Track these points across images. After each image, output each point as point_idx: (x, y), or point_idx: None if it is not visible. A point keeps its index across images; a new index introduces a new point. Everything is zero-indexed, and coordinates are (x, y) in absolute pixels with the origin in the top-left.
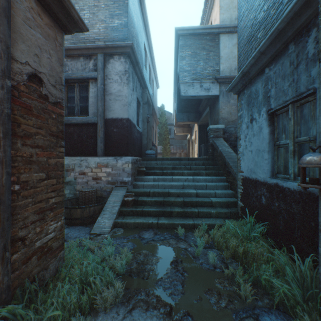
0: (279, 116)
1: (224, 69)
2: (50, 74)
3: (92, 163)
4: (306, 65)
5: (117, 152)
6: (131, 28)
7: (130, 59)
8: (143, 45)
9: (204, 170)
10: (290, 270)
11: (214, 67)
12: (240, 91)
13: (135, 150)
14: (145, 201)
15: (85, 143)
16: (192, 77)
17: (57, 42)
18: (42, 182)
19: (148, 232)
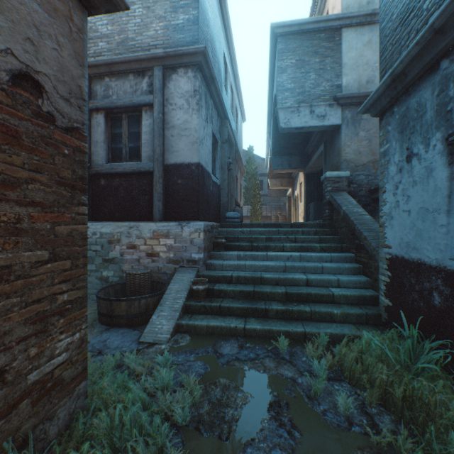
0: None
1: (350, 84)
2: (58, 79)
3: (146, 232)
4: None
5: (182, 215)
6: (204, 27)
7: (202, 74)
8: (222, 55)
9: (318, 242)
10: None
11: (333, 81)
12: (384, 110)
13: (209, 212)
14: (225, 292)
15: (136, 202)
16: (297, 98)
17: (72, 24)
18: (42, 267)
19: (229, 343)
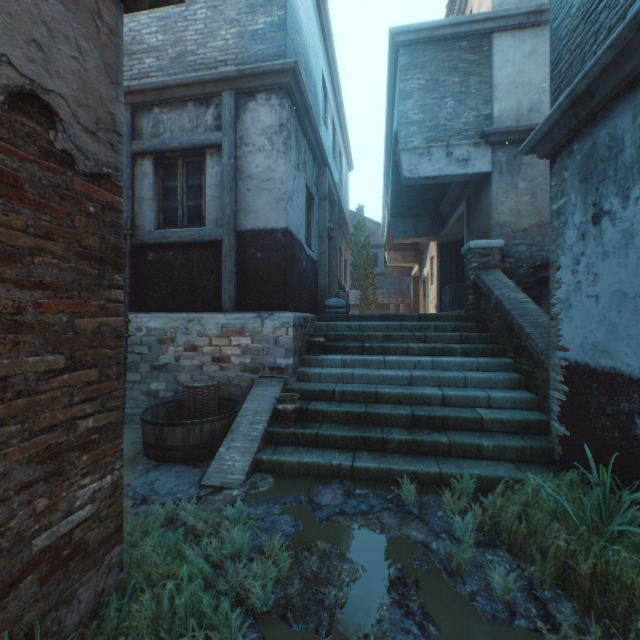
0: None
1: (504, 113)
2: (80, 102)
3: (211, 327)
4: None
5: (262, 303)
6: (294, 34)
7: (292, 101)
8: (320, 75)
9: (458, 342)
10: None
11: (480, 109)
12: (559, 148)
13: (302, 299)
14: (324, 413)
15: (197, 284)
16: (427, 135)
17: (101, 23)
18: (54, 379)
19: (330, 489)
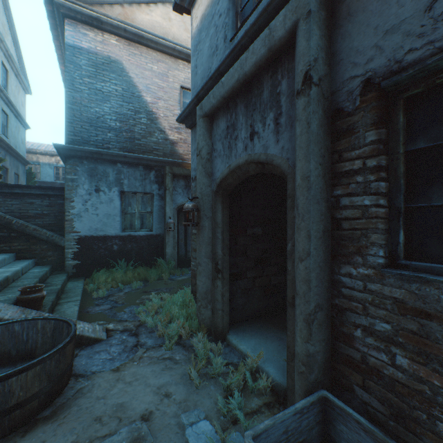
0: (126, 196)
1: None
2: None
3: None
4: (150, 182)
5: None
6: None
7: None
8: None
9: None
10: (163, 263)
11: None
12: (74, 156)
13: None
14: None
15: None
16: None
17: None
18: None
19: (96, 309)
